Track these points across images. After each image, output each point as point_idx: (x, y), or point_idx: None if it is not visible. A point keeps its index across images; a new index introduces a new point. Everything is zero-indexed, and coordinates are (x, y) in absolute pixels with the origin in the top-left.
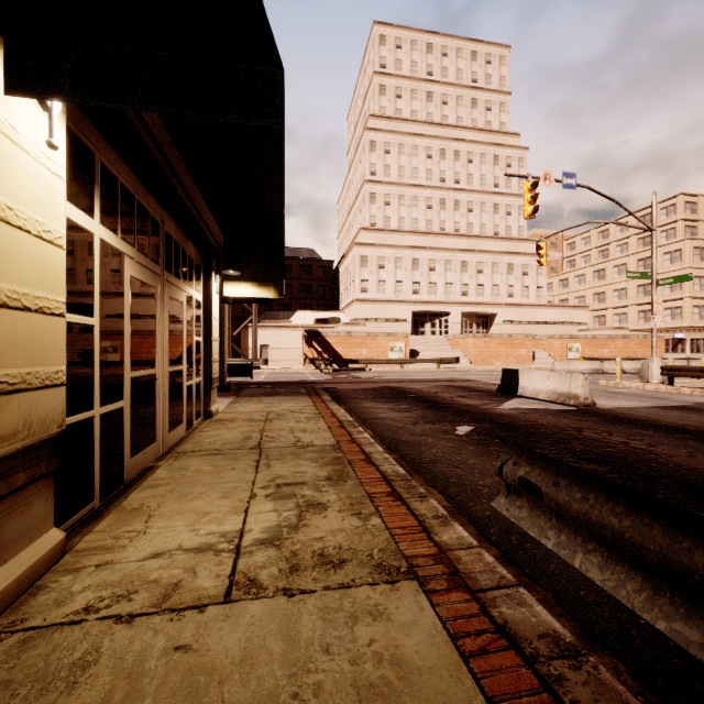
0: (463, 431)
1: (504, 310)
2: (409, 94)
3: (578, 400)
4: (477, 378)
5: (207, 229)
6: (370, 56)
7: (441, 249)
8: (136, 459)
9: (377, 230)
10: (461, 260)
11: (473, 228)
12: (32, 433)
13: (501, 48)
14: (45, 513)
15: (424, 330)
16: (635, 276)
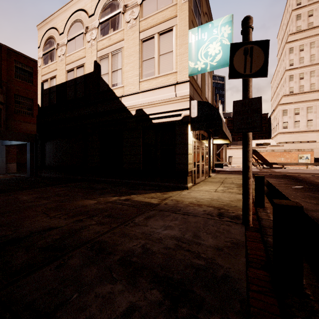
0: (296, 187)
1: None
2: (318, 10)
3: None
4: None
5: None
6: (289, 2)
7: None
8: (197, 180)
9: (294, 94)
10: None
11: None
12: (190, 169)
13: None
14: (190, 180)
15: None
16: None
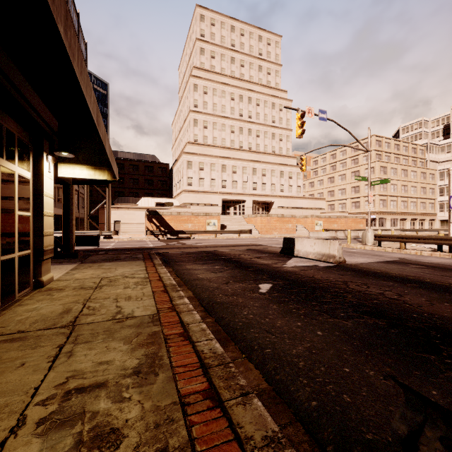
0: (265, 289)
1: (278, 200)
2: (220, 56)
3: (335, 259)
4: (265, 243)
5: (29, 106)
6: (193, 28)
7: (240, 159)
8: None
9: (199, 144)
10: (252, 167)
11: (260, 147)
12: None
13: (276, 37)
14: None
15: (229, 212)
16: (359, 179)
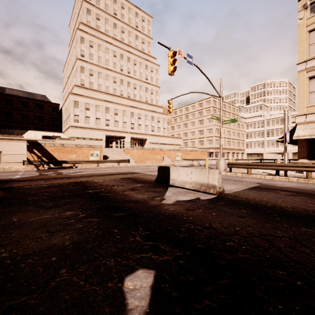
0: (138, 313)
1: (150, 137)
2: (104, 20)
3: (216, 190)
4: (140, 171)
5: None
6: None
7: (121, 104)
8: None
9: (85, 88)
10: (131, 111)
11: (136, 97)
12: None
13: (148, 16)
14: None
15: (112, 145)
16: (215, 118)
